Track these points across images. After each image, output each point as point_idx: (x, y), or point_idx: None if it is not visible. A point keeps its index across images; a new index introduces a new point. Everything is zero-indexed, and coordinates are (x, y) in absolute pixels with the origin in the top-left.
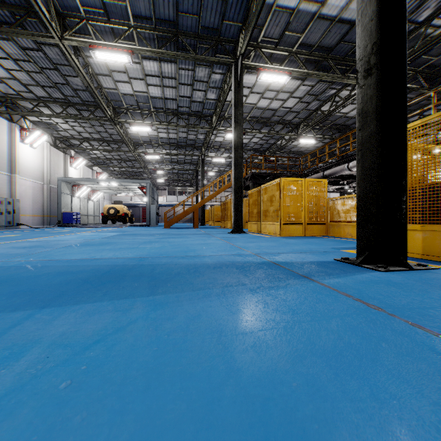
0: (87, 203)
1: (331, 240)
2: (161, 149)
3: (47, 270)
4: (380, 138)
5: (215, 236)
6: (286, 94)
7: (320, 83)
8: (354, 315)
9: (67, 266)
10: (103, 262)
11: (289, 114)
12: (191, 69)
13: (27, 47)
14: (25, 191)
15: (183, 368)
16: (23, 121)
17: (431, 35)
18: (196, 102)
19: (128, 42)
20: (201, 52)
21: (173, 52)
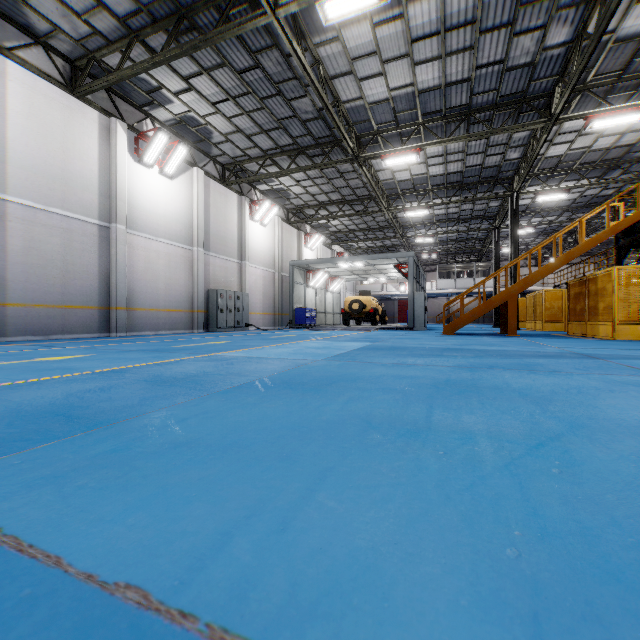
0: (324, 296)
1: None
2: (431, 200)
3: None
4: None
5: None
6: None
7: None
8: None
9: None
10: None
11: None
12: None
13: (242, 68)
14: (255, 283)
15: None
16: (252, 193)
17: None
18: (514, 69)
19: None
20: None
21: None
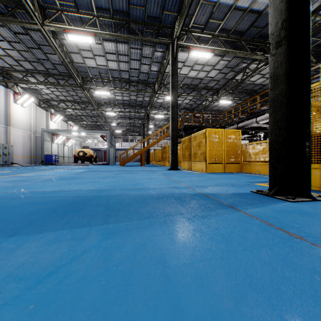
0: (63, 148)
1: (244, 175)
2: (117, 108)
3: (24, 200)
4: (288, 96)
5: (157, 172)
6: (210, 67)
7: (234, 59)
8: (280, 244)
9: (41, 197)
10: (70, 194)
11: (211, 81)
12: (139, 48)
13: (17, 32)
14: (17, 139)
15: (129, 307)
16: (15, 87)
17: (318, 22)
18: (143, 73)
19: (92, 28)
20: (147, 35)
21: (126, 35)
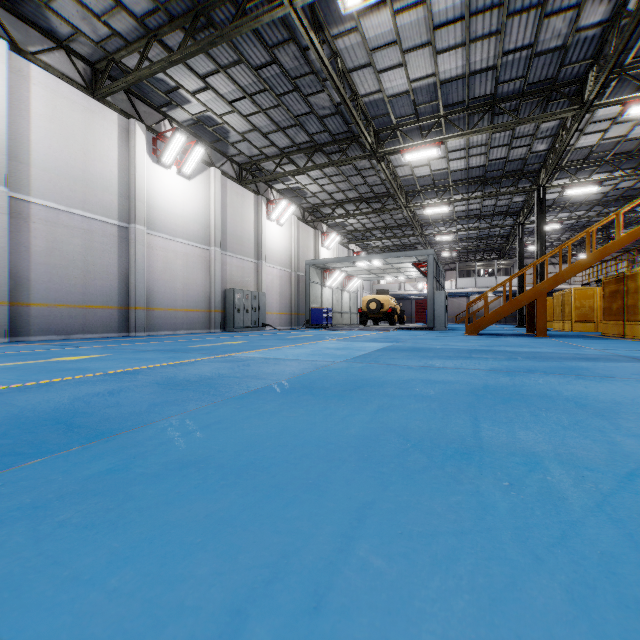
0: (341, 295)
1: None
2: (451, 196)
3: None
4: None
5: None
6: None
7: None
8: None
9: None
10: None
11: None
12: None
13: (259, 64)
14: (272, 282)
15: None
16: (269, 192)
17: None
18: (543, 54)
19: None
20: None
21: None
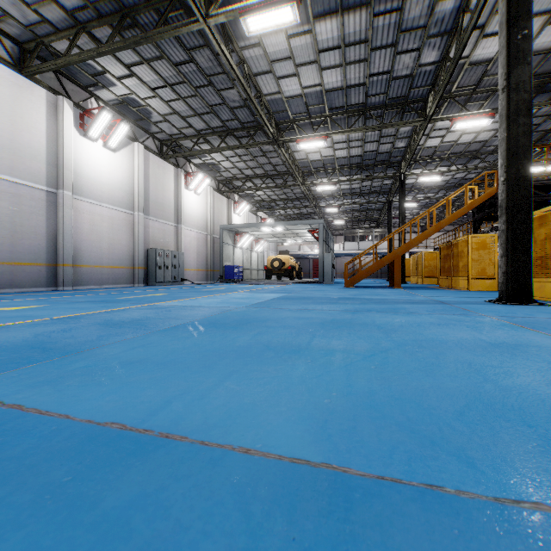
0: (250, 255)
1: None
2: (338, 177)
3: None
4: None
5: (471, 309)
6: None
7: None
8: None
9: None
10: (104, 547)
11: None
12: (397, 9)
13: (179, 61)
14: (190, 243)
15: None
16: (187, 166)
17: None
18: (398, 78)
19: None
20: None
21: None
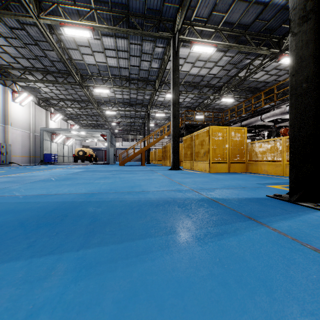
0: (63, 147)
1: (251, 176)
2: (118, 107)
3: None
4: (317, 81)
5: (157, 172)
6: (212, 64)
7: (238, 54)
8: None
9: (18, 203)
10: (55, 199)
11: (213, 79)
12: (139, 44)
13: (13, 27)
14: (16, 138)
15: None
16: (14, 86)
17: None
18: (143, 70)
19: (90, 22)
20: (147, 29)
21: (125, 29)
